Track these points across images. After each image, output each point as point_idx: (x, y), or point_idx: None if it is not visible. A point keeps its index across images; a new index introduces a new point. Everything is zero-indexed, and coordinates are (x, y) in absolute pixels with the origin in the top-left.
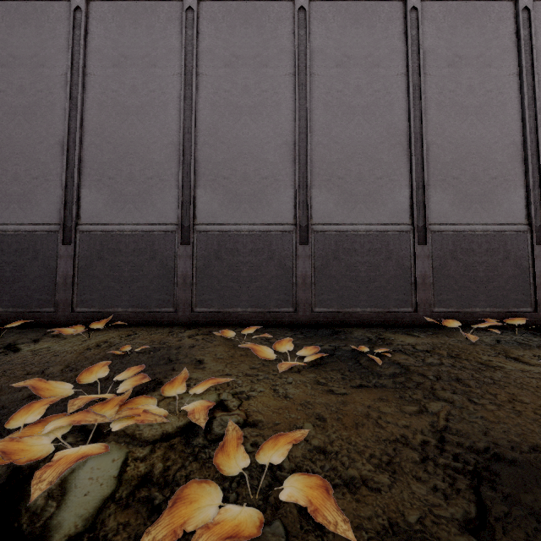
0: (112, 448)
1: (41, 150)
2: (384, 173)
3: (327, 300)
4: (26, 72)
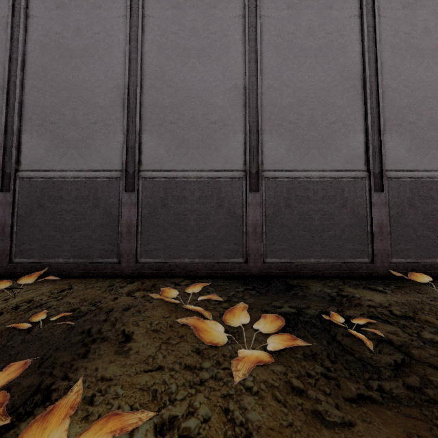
0: None
1: None
2: (337, 118)
3: (279, 250)
4: None
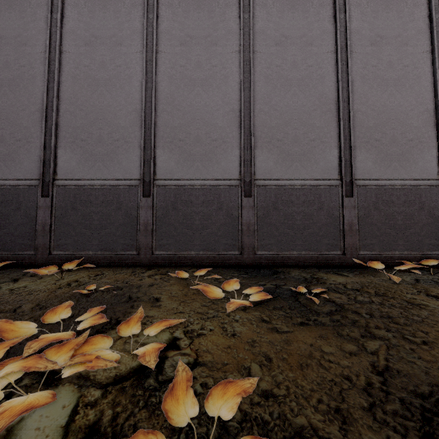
0: (64, 392)
1: (24, 116)
2: (316, 136)
3: (268, 244)
4: (11, 50)
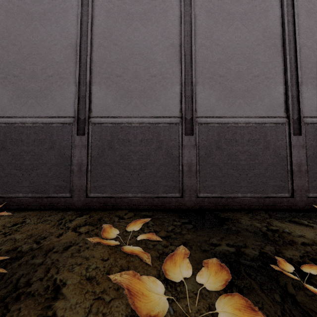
0: None
1: None
2: (260, 72)
3: (211, 186)
4: None
